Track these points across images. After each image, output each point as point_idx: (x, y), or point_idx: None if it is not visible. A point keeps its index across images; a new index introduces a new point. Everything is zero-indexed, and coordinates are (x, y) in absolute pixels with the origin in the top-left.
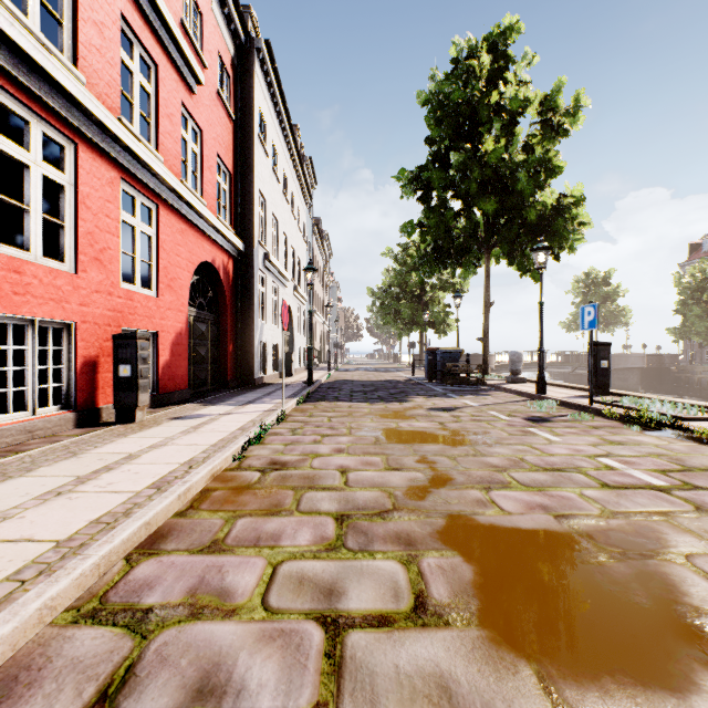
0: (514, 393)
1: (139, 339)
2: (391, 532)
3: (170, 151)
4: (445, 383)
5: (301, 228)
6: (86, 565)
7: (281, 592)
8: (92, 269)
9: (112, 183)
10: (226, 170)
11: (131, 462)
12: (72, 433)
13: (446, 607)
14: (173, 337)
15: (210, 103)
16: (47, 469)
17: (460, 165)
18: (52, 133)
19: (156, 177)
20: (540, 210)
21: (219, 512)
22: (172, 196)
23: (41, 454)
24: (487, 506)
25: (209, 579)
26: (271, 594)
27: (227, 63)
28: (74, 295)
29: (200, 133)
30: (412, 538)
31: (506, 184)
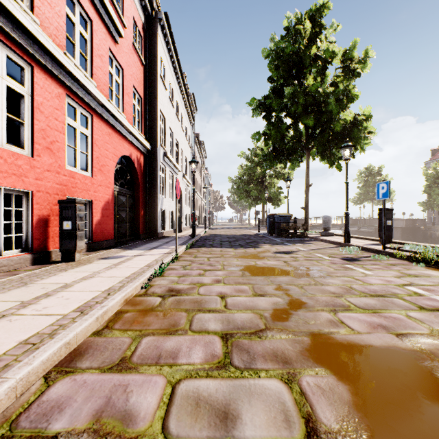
0: (328, 242)
1: (77, 203)
2: (268, 350)
3: (101, 79)
4: (281, 236)
5: (187, 138)
6: (1, 390)
7: (180, 415)
8: (44, 155)
9: (59, 96)
10: (139, 97)
11: (65, 290)
12: (28, 268)
13: (337, 435)
14: (103, 204)
15: (128, 51)
16: (0, 296)
17: (291, 94)
18: (14, 57)
19: (91, 95)
20: (342, 124)
21: (128, 331)
22: (102, 109)
23: (1, 283)
24: (339, 325)
25: (115, 399)
26: (171, 418)
27: (139, 27)
28: (31, 172)
29: (122, 70)
30: (286, 356)
31: (320, 107)
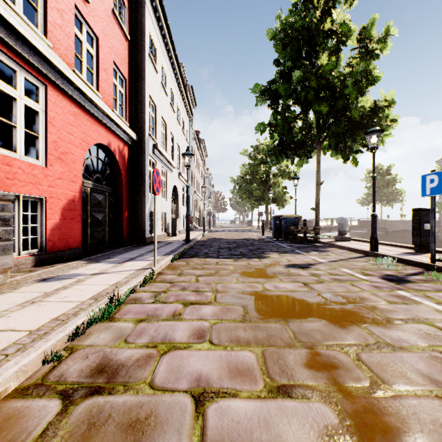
0: (348, 249)
1: None
2: None
3: (61, 41)
4: (289, 241)
5: (185, 133)
6: None
7: None
8: None
9: None
10: (122, 77)
11: None
12: None
13: None
14: (64, 203)
15: (106, 18)
16: None
17: (301, 77)
18: None
19: (40, 56)
20: (360, 111)
21: None
22: (61, 79)
23: None
24: None
25: None
26: None
27: None
28: None
29: (96, 39)
30: None
31: (335, 92)
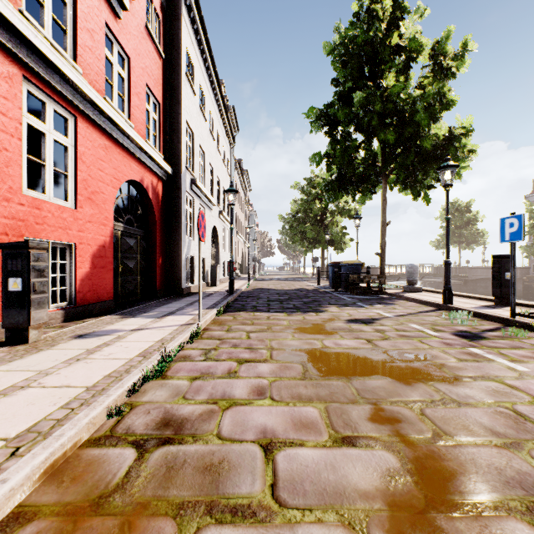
0: (418, 302)
1: (32, 248)
2: None
3: (91, 65)
4: (349, 292)
5: (225, 163)
6: None
7: None
8: None
9: (9, 78)
10: (155, 101)
11: None
12: None
13: None
14: (94, 250)
15: (138, 34)
16: None
17: (363, 100)
18: None
19: (71, 85)
20: (433, 140)
21: None
22: (91, 109)
23: None
24: None
25: None
26: None
27: (156, 4)
28: None
29: (128, 59)
30: None
31: (403, 117)
